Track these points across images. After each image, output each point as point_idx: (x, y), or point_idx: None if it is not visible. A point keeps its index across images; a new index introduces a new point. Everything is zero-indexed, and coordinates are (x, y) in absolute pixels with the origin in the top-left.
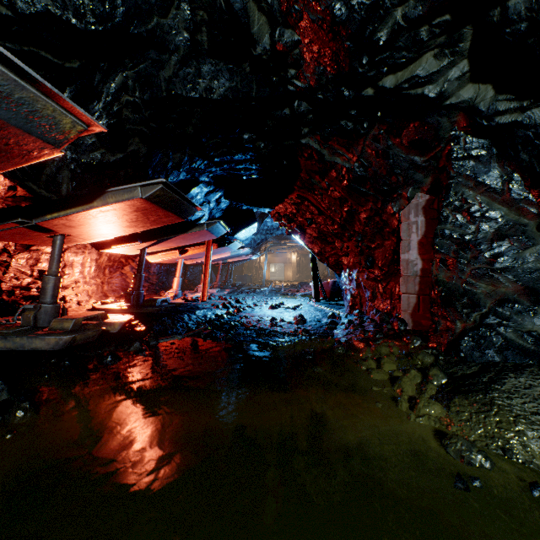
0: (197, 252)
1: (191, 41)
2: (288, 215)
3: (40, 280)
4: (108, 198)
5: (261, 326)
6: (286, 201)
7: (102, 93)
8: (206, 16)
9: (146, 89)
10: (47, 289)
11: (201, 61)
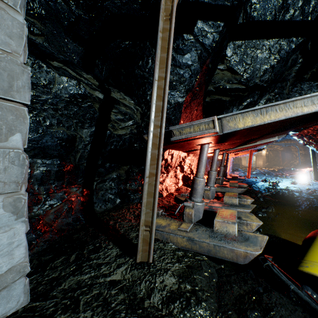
0: (243, 154)
1: (295, 76)
2: (309, 135)
3: (189, 167)
4: (262, 140)
5: (308, 192)
6: (309, 128)
7: (259, 103)
8: (314, 70)
9: (278, 99)
10: (221, 172)
11: (302, 84)
